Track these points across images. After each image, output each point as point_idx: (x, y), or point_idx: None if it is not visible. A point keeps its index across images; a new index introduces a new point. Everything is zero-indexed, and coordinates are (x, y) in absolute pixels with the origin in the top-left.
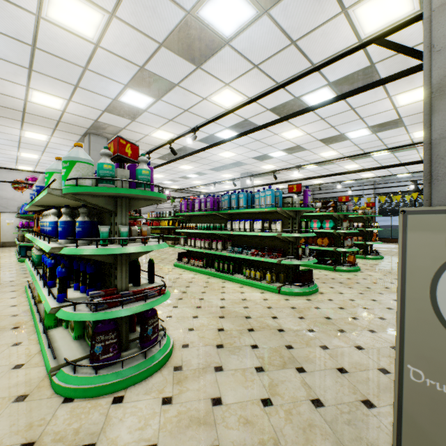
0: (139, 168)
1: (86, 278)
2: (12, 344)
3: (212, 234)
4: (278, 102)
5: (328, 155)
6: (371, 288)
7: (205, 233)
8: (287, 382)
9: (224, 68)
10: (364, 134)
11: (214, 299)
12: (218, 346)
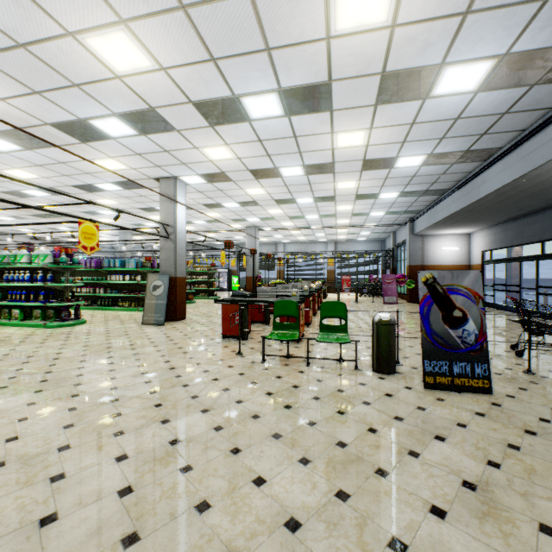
0: (75, 258)
1: (49, 297)
2: (3, 328)
3: (95, 284)
4: (142, 207)
5: (190, 228)
6: (189, 307)
7: (90, 283)
8: (130, 321)
9: (107, 195)
10: (203, 222)
11: (101, 315)
12: (106, 320)
